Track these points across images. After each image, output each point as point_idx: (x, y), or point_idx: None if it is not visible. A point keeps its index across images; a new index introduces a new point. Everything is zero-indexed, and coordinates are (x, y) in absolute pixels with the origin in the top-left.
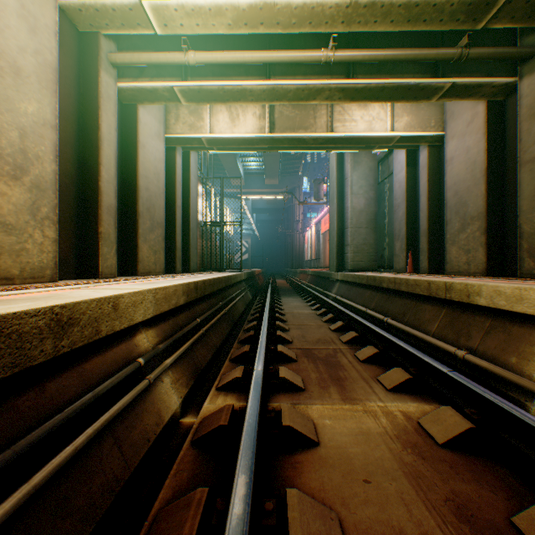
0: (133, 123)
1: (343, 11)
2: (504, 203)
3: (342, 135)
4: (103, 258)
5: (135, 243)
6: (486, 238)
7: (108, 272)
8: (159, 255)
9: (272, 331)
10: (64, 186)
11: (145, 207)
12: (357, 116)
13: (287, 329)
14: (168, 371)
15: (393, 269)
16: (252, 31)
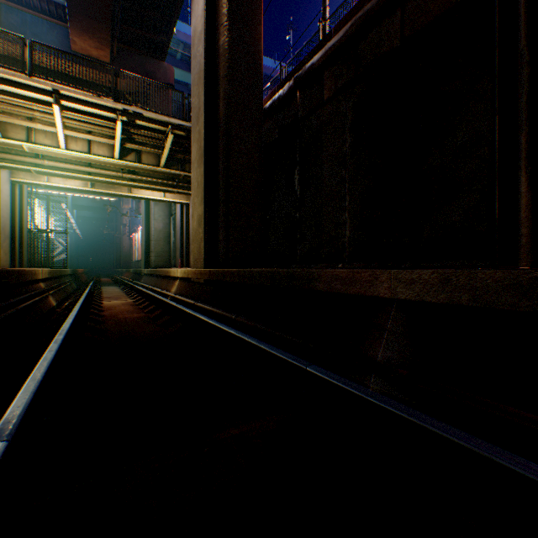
0: None
1: (125, 166)
2: None
3: (137, 196)
4: None
5: None
6: None
7: None
8: (9, 256)
9: (93, 292)
10: None
11: (3, 228)
12: None
13: (102, 294)
14: (51, 296)
15: (177, 267)
16: (82, 161)
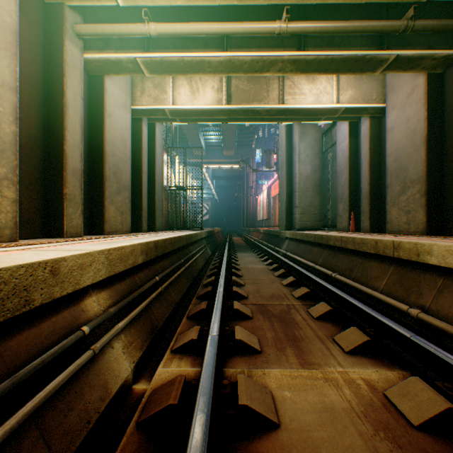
0: (100, 93)
1: None
2: (443, 167)
3: (292, 107)
4: (68, 218)
5: (101, 204)
6: (426, 200)
7: (73, 232)
8: (125, 215)
9: (228, 287)
10: (28, 149)
11: (111, 171)
12: (306, 90)
13: (243, 284)
14: (120, 335)
15: (336, 228)
16: (209, 2)
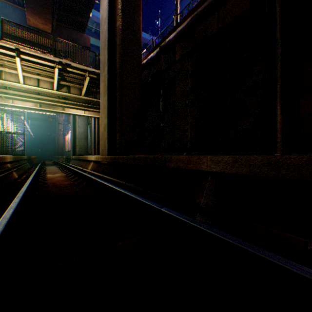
0: None
1: (60, 95)
2: None
3: (68, 112)
4: None
5: None
6: None
7: None
8: None
9: (40, 169)
10: None
11: None
12: None
13: (46, 170)
14: (15, 171)
15: (92, 154)
16: (34, 91)
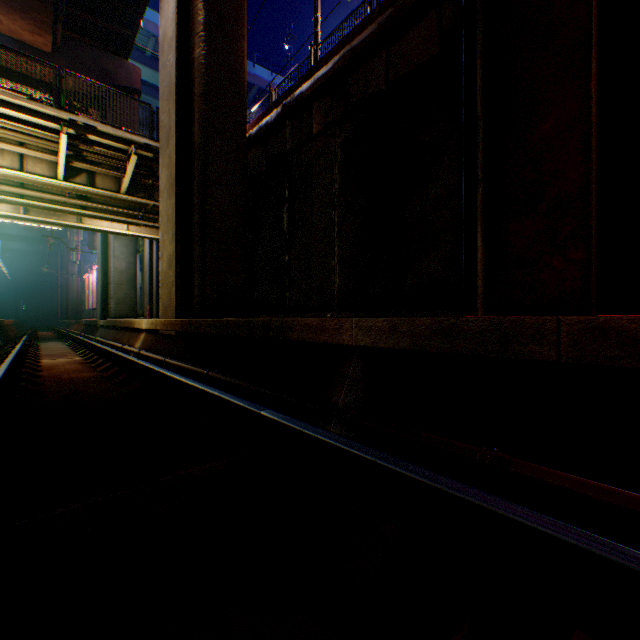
0: None
1: (73, 189)
2: None
3: (91, 227)
4: None
5: None
6: None
7: None
8: None
9: (27, 349)
10: None
11: None
12: None
13: (40, 351)
14: None
15: (145, 317)
16: (11, 179)
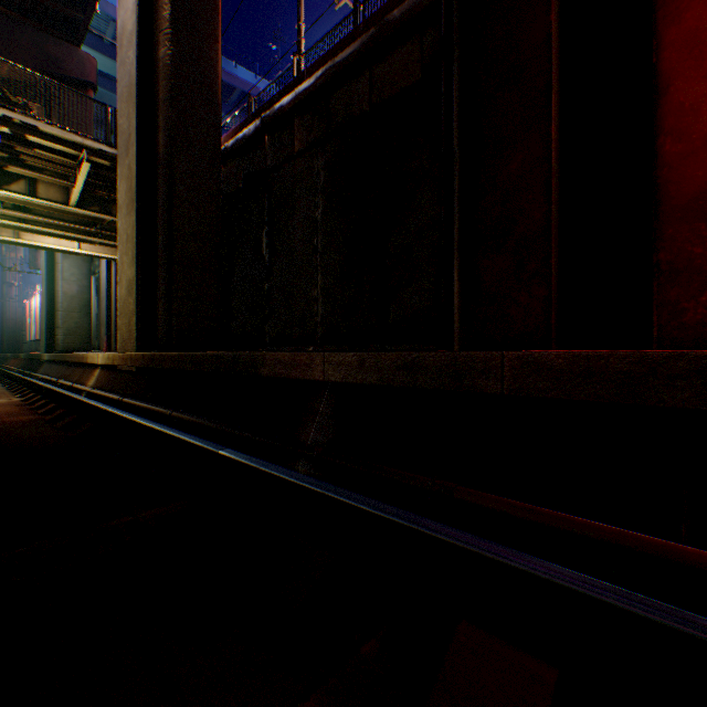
0: None
1: (8, 198)
2: None
3: (32, 243)
4: None
5: None
6: None
7: None
8: None
9: None
10: None
11: None
12: None
13: None
14: None
15: (102, 350)
16: None
